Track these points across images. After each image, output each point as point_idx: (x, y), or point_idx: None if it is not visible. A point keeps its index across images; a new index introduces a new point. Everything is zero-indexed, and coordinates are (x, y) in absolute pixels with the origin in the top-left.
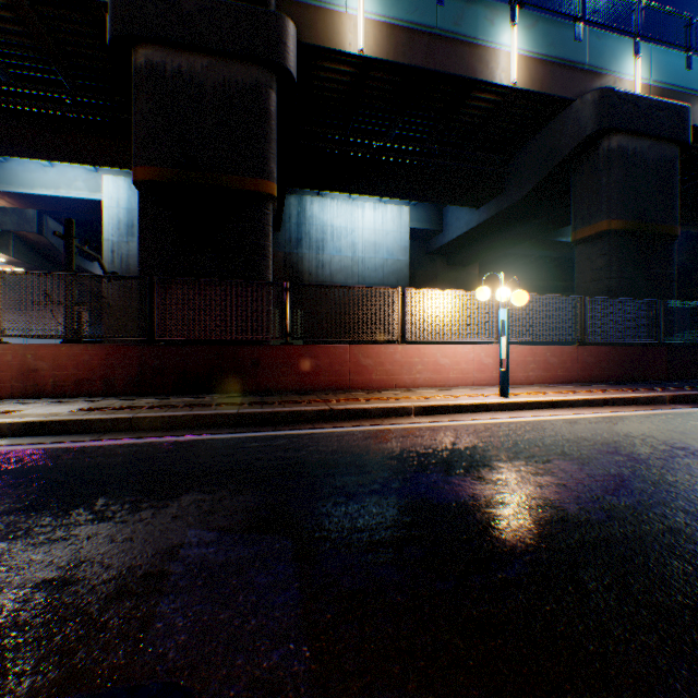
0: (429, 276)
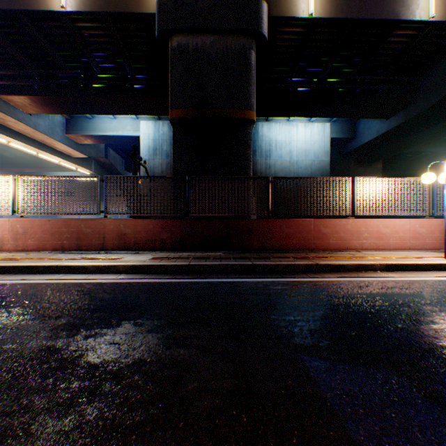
0: (343, 171)
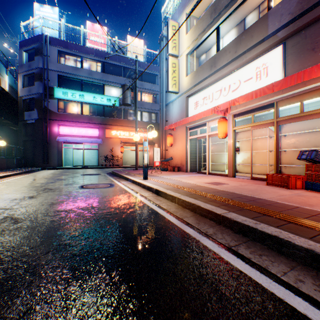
0: None
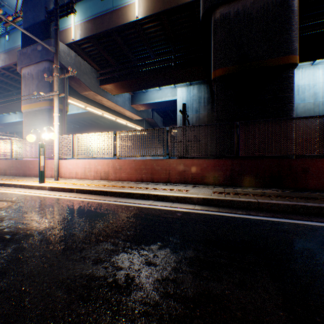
0: None
